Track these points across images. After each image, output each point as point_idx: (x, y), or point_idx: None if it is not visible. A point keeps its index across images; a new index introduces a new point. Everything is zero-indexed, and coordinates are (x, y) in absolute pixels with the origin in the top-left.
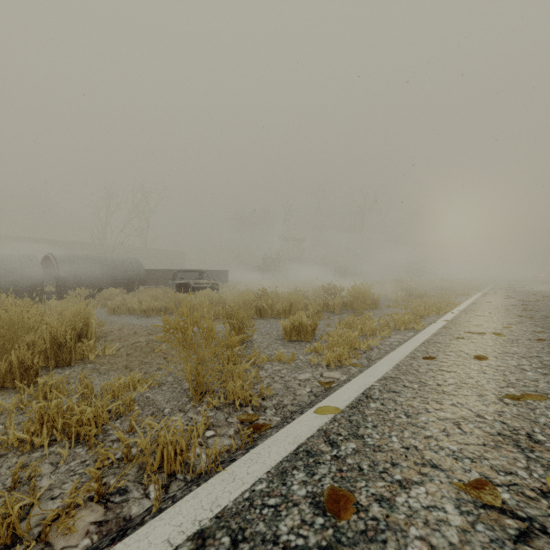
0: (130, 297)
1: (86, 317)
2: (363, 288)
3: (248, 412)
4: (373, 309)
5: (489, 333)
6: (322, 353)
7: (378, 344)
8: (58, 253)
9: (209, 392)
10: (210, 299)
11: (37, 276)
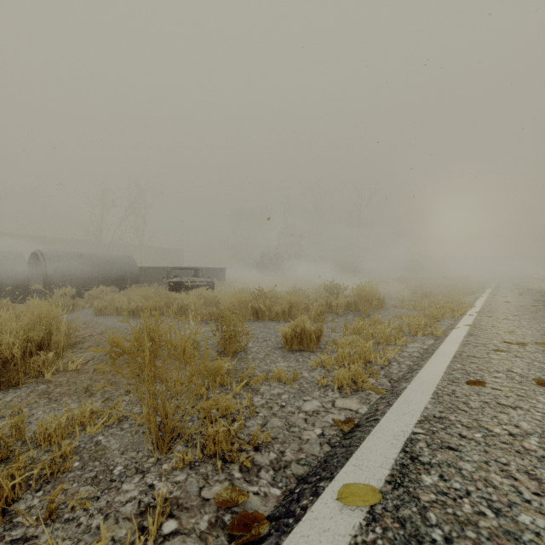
0: (119, 296)
1: (48, 324)
2: (369, 287)
3: (235, 474)
4: (379, 310)
5: (529, 342)
6: (331, 368)
7: (397, 356)
8: (46, 250)
9: (182, 436)
10: (204, 298)
11: (23, 274)
